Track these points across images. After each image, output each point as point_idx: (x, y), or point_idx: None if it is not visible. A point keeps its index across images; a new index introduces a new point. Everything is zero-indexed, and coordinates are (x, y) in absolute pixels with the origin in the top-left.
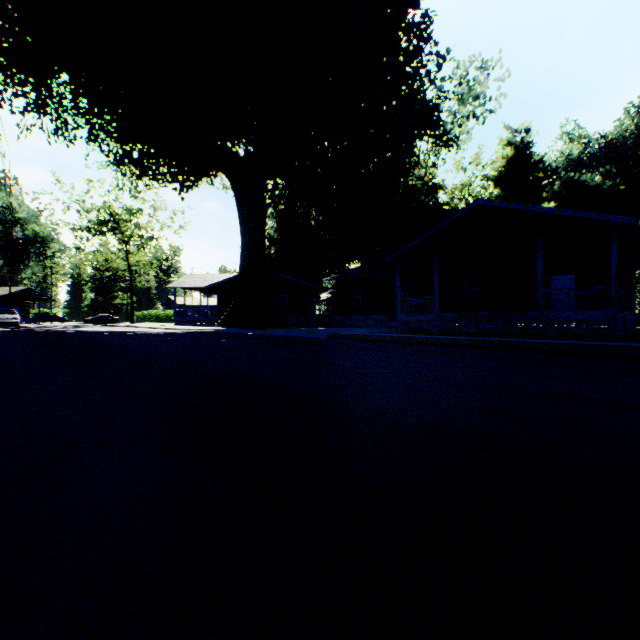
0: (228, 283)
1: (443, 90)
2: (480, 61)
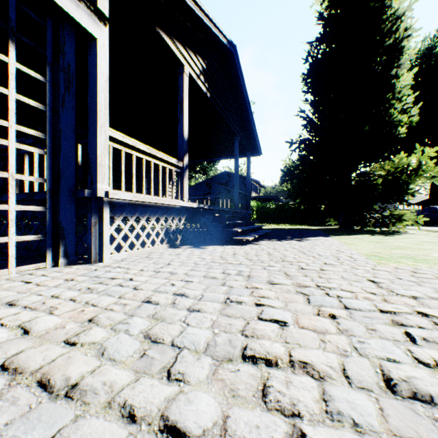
0: (427, 201)
1: None
2: None
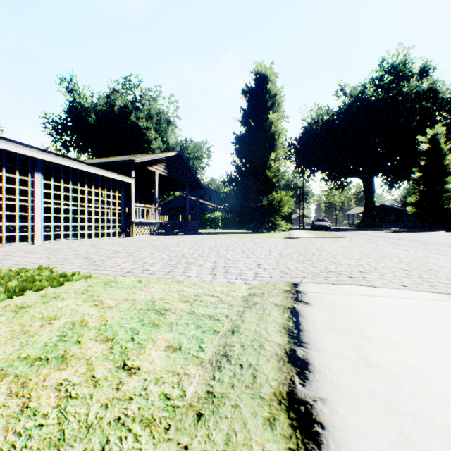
0: None
1: None
2: None
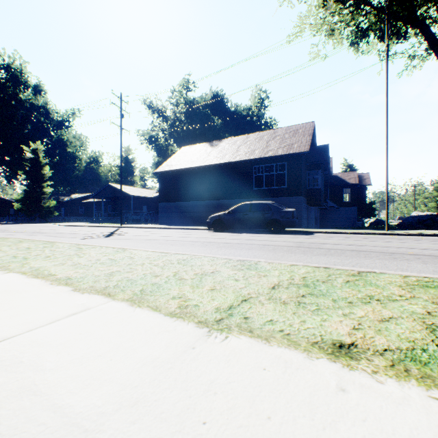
0: None
1: (64, 142)
2: (73, 136)
